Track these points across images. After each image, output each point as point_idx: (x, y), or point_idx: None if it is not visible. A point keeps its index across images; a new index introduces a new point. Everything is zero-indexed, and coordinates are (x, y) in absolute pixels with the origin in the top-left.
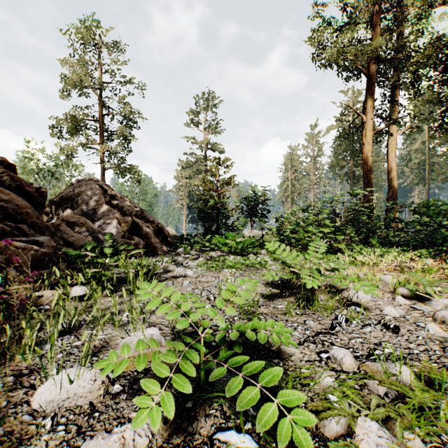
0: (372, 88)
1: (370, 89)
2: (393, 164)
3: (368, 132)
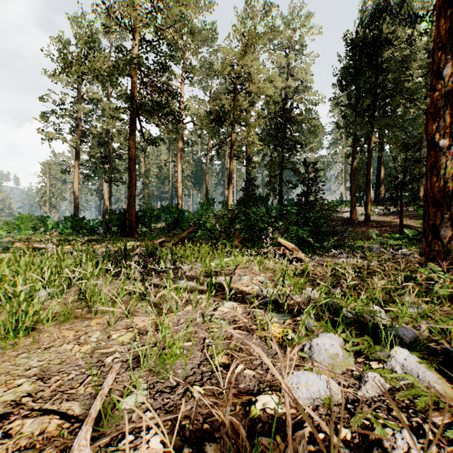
0: (78, 155)
1: (77, 156)
2: (105, 192)
3: (76, 178)
